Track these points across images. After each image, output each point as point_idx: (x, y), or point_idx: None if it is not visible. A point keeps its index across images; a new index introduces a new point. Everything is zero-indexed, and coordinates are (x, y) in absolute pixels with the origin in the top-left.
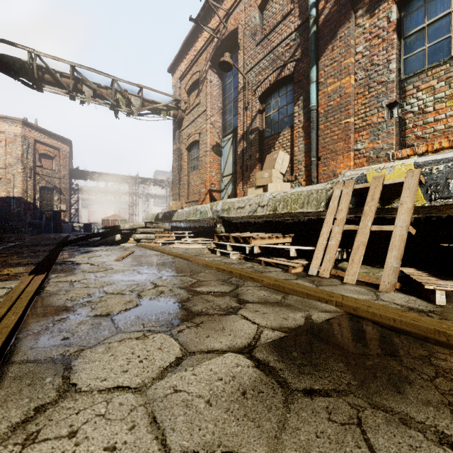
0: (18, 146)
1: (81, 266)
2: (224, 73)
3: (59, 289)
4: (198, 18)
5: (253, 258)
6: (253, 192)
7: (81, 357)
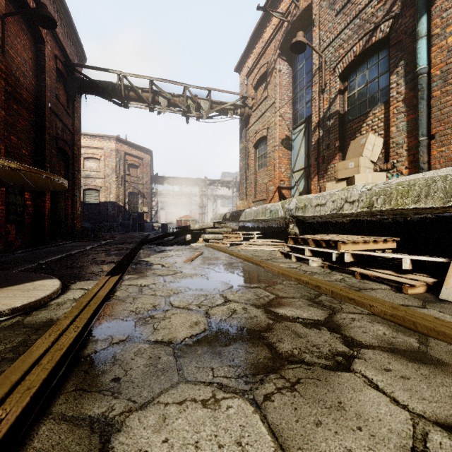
0: (113, 159)
1: (153, 267)
2: (294, 59)
3: (128, 294)
4: (266, 4)
5: (343, 268)
6: (332, 186)
7: (125, 427)
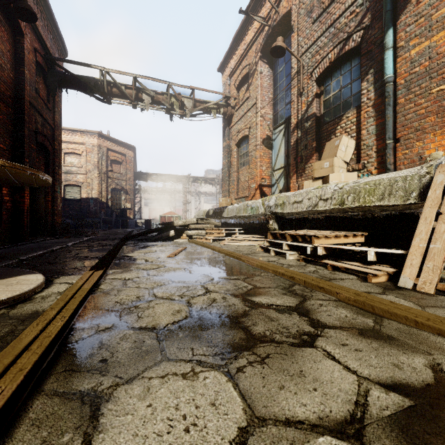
0: (95, 154)
1: (137, 262)
2: (275, 62)
3: (112, 287)
4: (248, 8)
5: (316, 261)
6: (309, 184)
7: (113, 398)
